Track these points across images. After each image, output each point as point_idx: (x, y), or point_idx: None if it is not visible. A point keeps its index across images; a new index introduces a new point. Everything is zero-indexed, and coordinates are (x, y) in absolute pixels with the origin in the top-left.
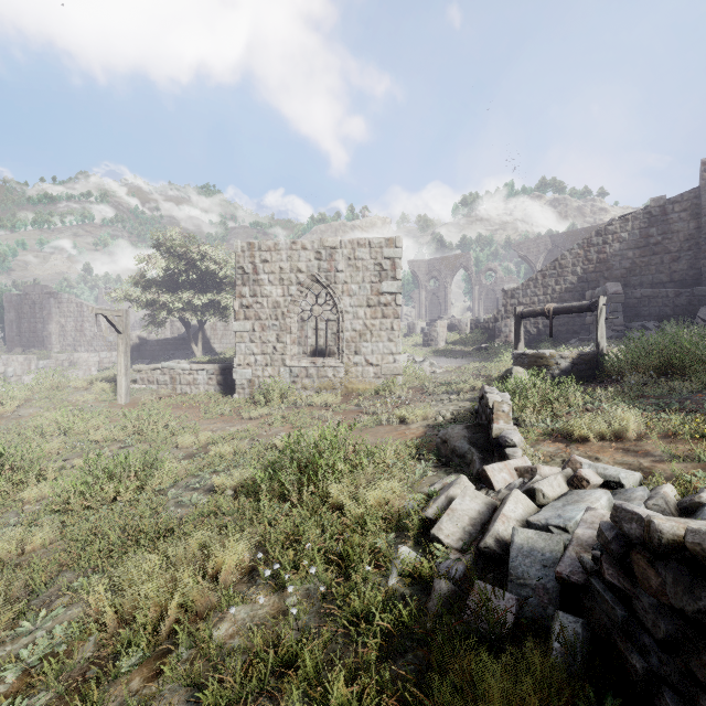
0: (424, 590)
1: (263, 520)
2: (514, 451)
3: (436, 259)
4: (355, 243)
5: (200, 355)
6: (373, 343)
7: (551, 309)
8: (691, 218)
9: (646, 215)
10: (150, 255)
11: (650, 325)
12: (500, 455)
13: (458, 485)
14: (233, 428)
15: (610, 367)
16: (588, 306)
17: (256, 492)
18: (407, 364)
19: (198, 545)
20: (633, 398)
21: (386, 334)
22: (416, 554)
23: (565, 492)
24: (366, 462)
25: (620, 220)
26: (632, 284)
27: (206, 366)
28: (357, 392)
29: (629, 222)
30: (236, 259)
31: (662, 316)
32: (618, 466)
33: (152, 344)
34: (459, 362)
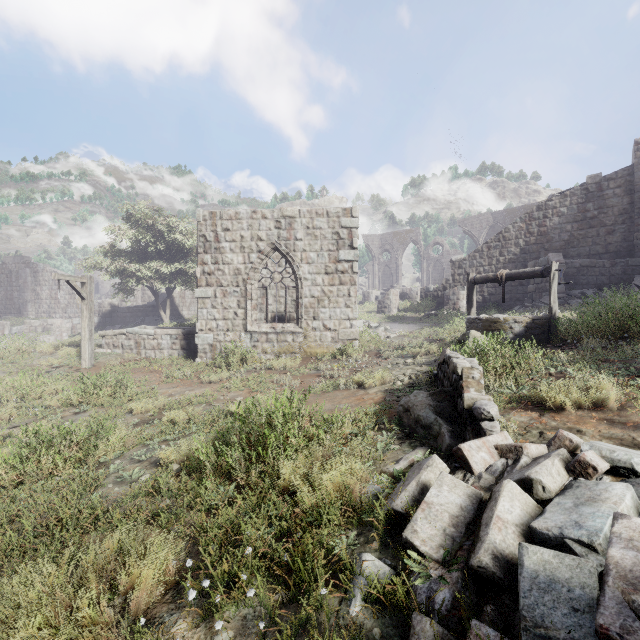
0: (398, 626)
1: (203, 506)
2: (492, 426)
3: (388, 234)
4: (314, 212)
5: (168, 321)
6: (331, 309)
7: (503, 275)
8: (624, 194)
9: (584, 191)
10: (119, 226)
11: (589, 293)
12: (474, 428)
13: (430, 468)
14: (191, 392)
15: (566, 331)
16: (541, 271)
17: (201, 468)
18: (363, 329)
19: (115, 546)
20: (596, 362)
21: (343, 300)
22: (385, 565)
23: (568, 482)
24: (323, 435)
25: (559, 195)
26: (570, 255)
27: (170, 331)
28: (316, 356)
29: (567, 197)
30: (198, 228)
31: (599, 284)
32: (606, 440)
33: (124, 311)
34: (411, 327)
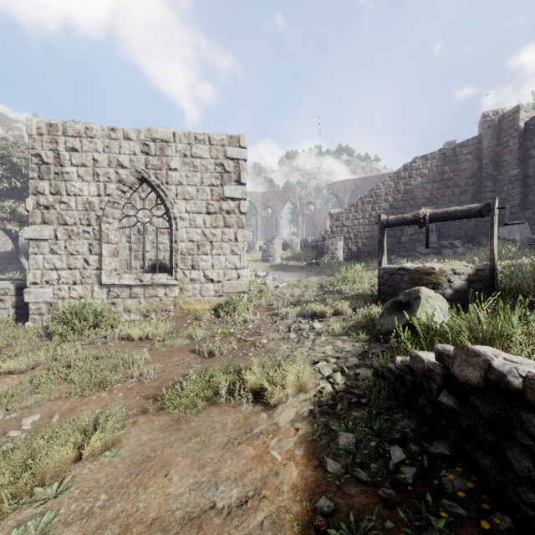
0: None
1: None
2: None
3: (269, 192)
4: (192, 137)
5: None
6: (213, 256)
7: (427, 215)
8: (474, 160)
9: (442, 155)
10: None
11: (457, 244)
12: None
13: None
14: None
15: None
16: (480, 209)
17: None
18: (251, 279)
19: None
20: None
21: (229, 246)
22: None
23: None
24: None
25: (422, 158)
26: None
27: None
28: (195, 313)
29: (429, 160)
30: (30, 144)
31: (458, 236)
32: None
33: None
34: (297, 276)
